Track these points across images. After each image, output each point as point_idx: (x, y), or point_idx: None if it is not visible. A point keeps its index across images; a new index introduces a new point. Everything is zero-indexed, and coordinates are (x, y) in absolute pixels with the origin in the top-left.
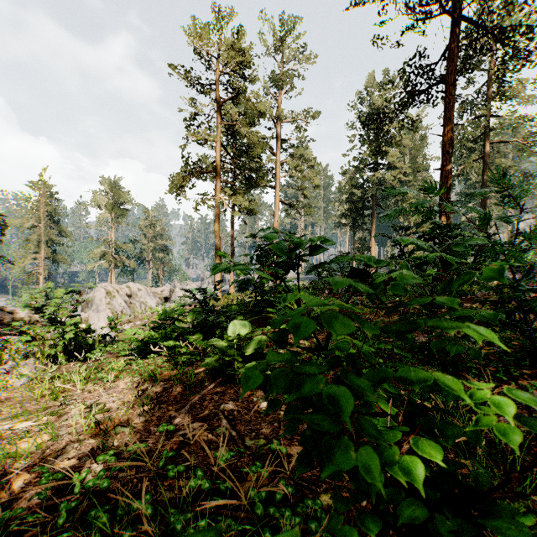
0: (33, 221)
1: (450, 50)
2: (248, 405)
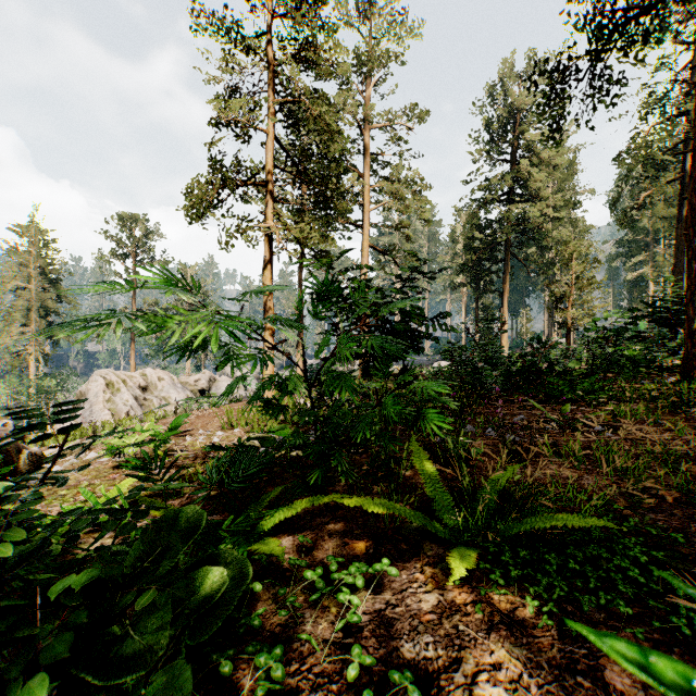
0: (19, 280)
1: None
2: None
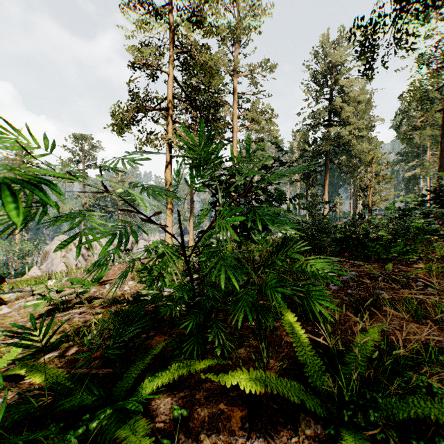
0: None
1: None
2: None
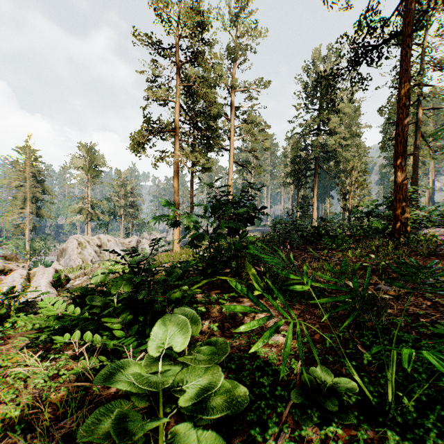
0: (19, 180)
1: (407, 2)
2: None
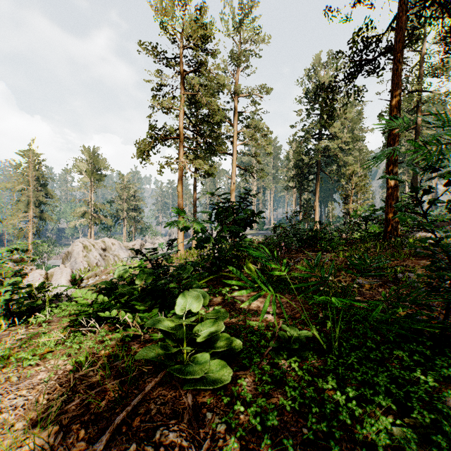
0: (23, 184)
1: (398, 20)
2: (198, 431)
